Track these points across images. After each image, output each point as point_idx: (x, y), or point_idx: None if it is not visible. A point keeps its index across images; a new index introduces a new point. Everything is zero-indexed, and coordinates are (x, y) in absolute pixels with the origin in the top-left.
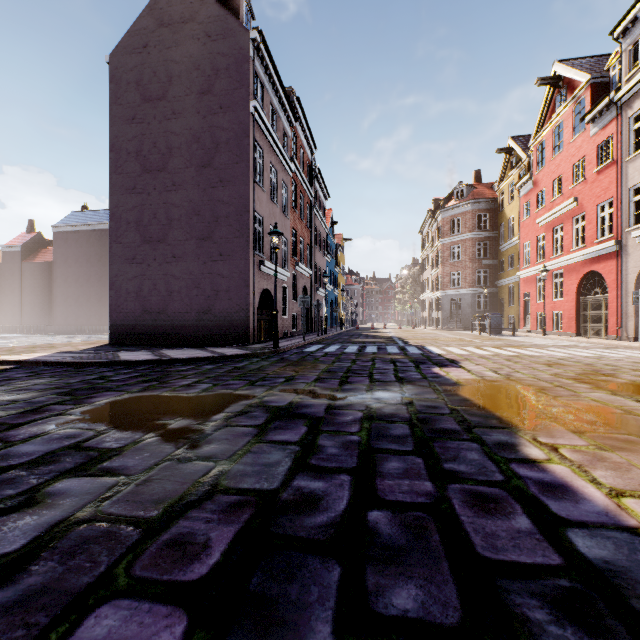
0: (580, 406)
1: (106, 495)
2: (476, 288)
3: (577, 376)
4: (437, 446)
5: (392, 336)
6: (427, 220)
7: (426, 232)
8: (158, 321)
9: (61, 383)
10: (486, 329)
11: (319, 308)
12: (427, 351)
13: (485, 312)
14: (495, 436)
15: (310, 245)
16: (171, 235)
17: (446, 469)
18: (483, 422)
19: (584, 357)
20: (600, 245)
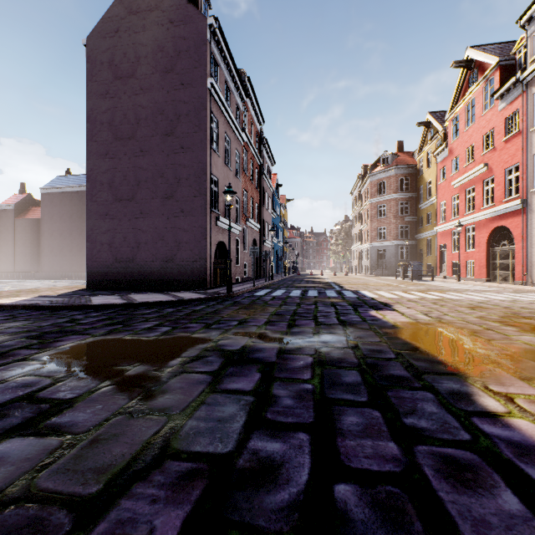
0: (516, 350)
1: (46, 462)
2: (399, 241)
3: (501, 319)
4: (392, 396)
5: (329, 281)
6: (357, 183)
7: (356, 193)
8: (128, 269)
9: (33, 326)
10: (408, 275)
11: (267, 257)
12: (361, 295)
13: (407, 261)
14: (446, 384)
15: (259, 204)
16: (139, 194)
17: (407, 425)
18: (430, 368)
19: (500, 300)
20: (508, 203)
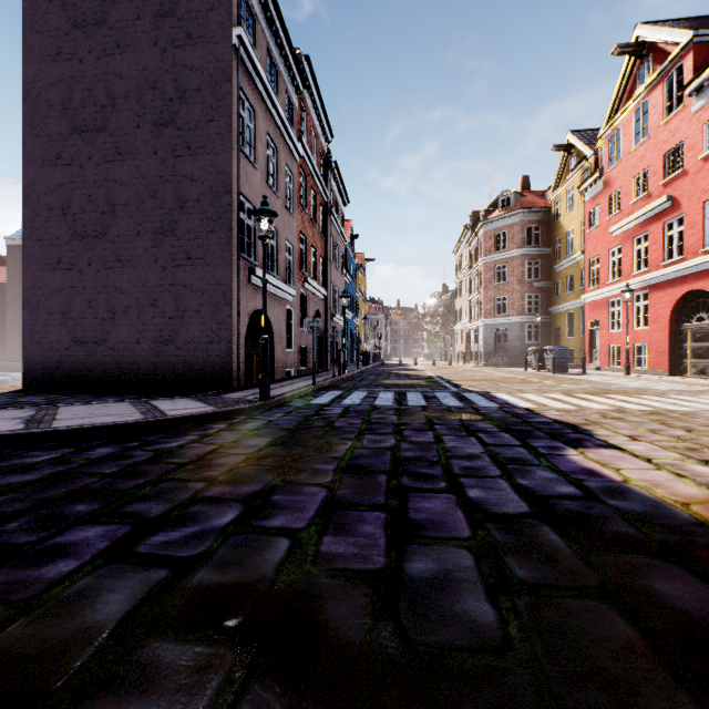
0: None
1: None
2: (526, 316)
3: None
4: None
5: (431, 375)
6: (464, 236)
7: (462, 251)
8: (95, 356)
9: None
10: (545, 366)
11: (336, 338)
12: (504, 403)
13: (536, 345)
14: None
15: (324, 259)
16: (114, 227)
17: None
18: None
19: None
20: None
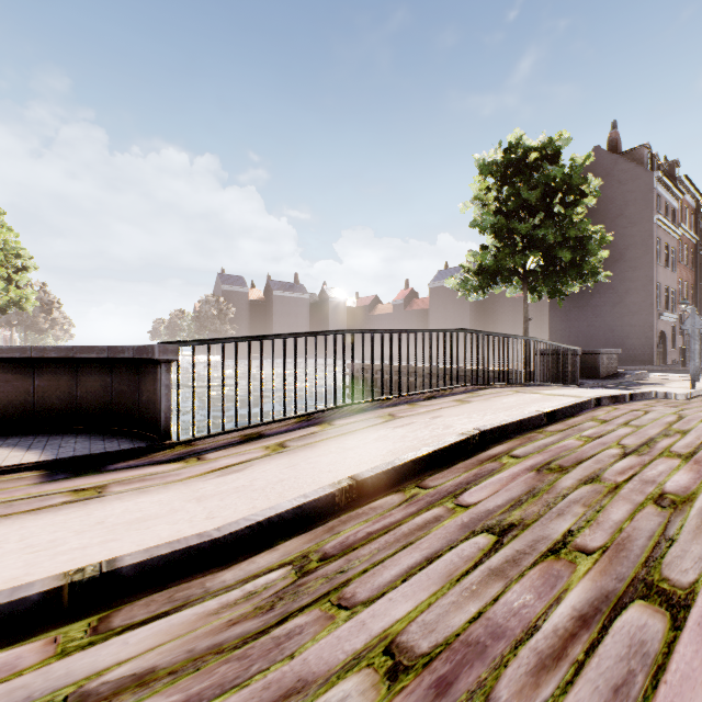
0: None
1: None
2: None
3: None
4: None
5: None
6: None
7: None
8: None
9: None
10: None
11: None
12: None
13: None
14: None
15: (693, 284)
16: (591, 302)
17: None
18: None
19: None
20: None
